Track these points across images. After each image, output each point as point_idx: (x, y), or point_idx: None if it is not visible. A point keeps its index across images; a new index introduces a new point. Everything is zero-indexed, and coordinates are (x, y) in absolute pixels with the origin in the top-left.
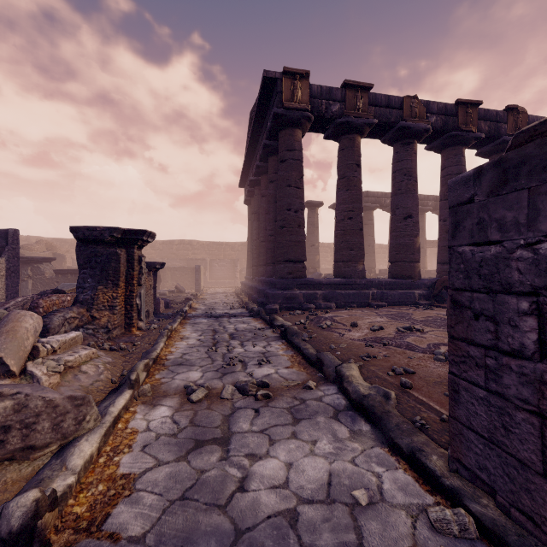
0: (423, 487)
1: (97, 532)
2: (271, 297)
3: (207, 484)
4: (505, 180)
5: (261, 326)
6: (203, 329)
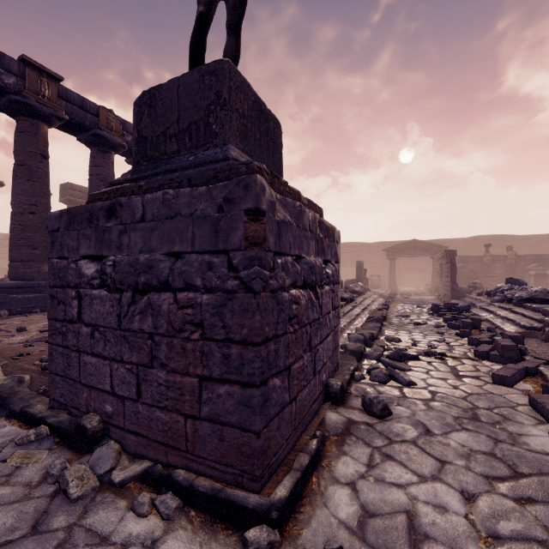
0: (24, 428)
1: None
2: None
3: None
4: (71, 222)
5: None
6: None
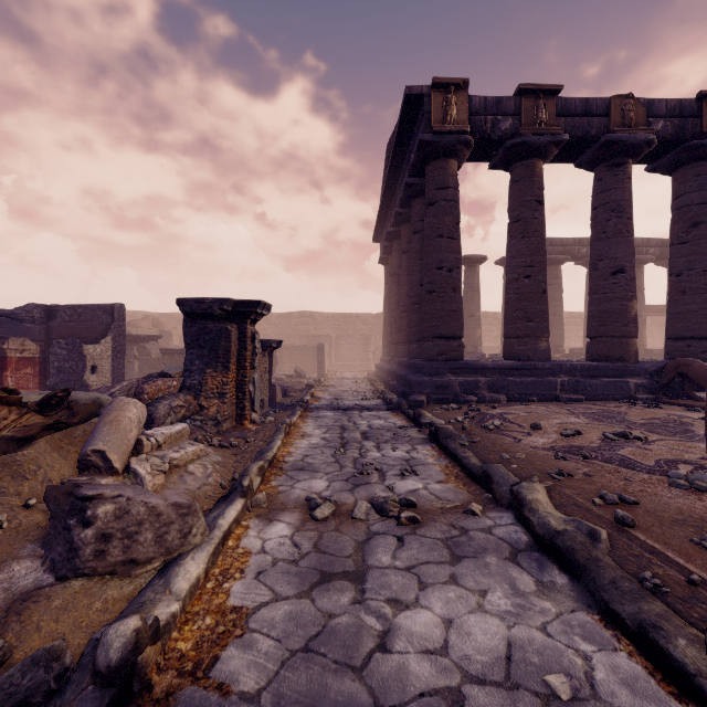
0: (663, 686)
1: (203, 679)
2: (415, 386)
3: (336, 634)
4: None
5: (402, 423)
6: (329, 425)
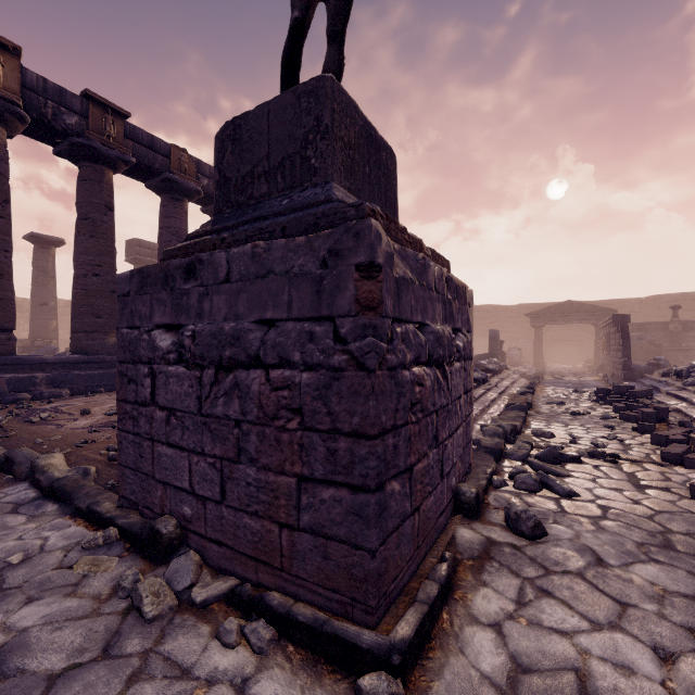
0: (91, 529)
1: None
2: None
3: None
4: (143, 285)
5: None
6: None
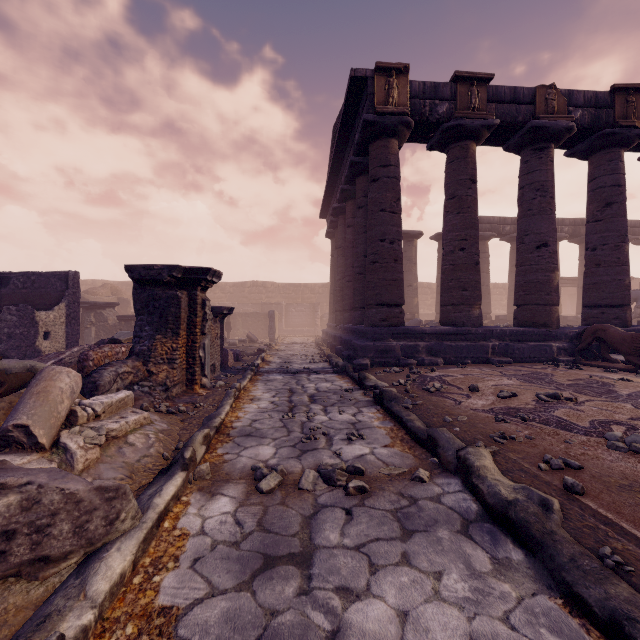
0: None
1: None
2: (360, 350)
3: (279, 638)
4: None
5: (348, 385)
6: (278, 388)
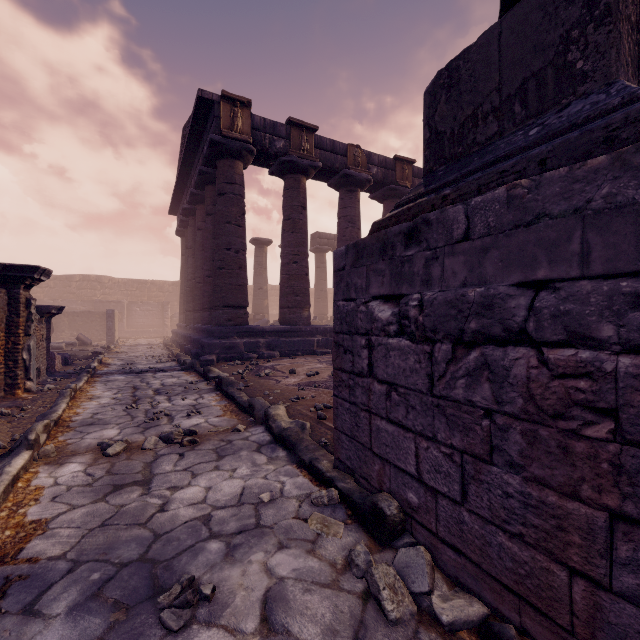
0: (314, 483)
1: (12, 561)
2: (207, 347)
3: (127, 513)
4: (358, 258)
5: (194, 379)
6: (120, 387)
